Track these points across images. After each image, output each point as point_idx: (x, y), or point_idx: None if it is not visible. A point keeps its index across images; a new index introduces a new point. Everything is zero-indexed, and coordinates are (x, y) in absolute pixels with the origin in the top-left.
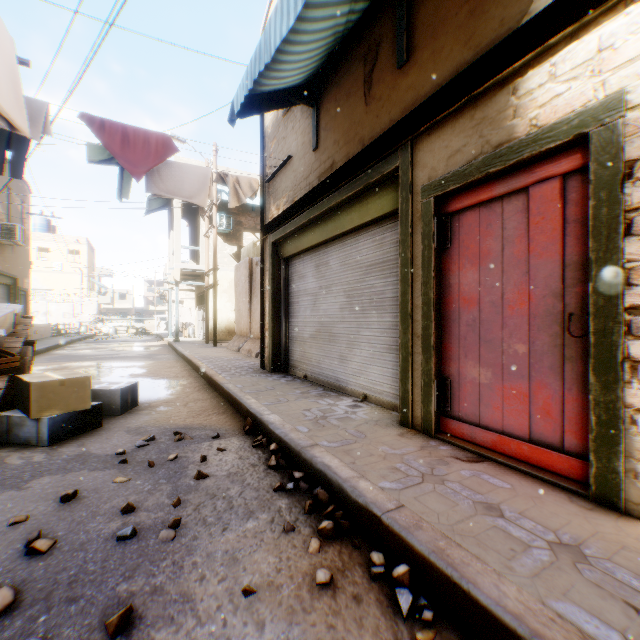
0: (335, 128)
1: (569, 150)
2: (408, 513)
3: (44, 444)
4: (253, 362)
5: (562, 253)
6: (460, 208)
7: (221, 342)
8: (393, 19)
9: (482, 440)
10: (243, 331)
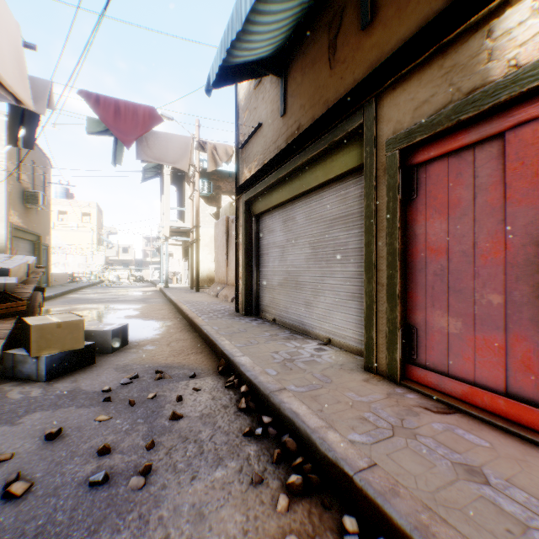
0: (301, 94)
1: None
2: (382, 474)
3: (42, 379)
4: (229, 306)
5: None
6: (427, 159)
7: (203, 288)
8: None
9: (451, 390)
10: (221, 279)
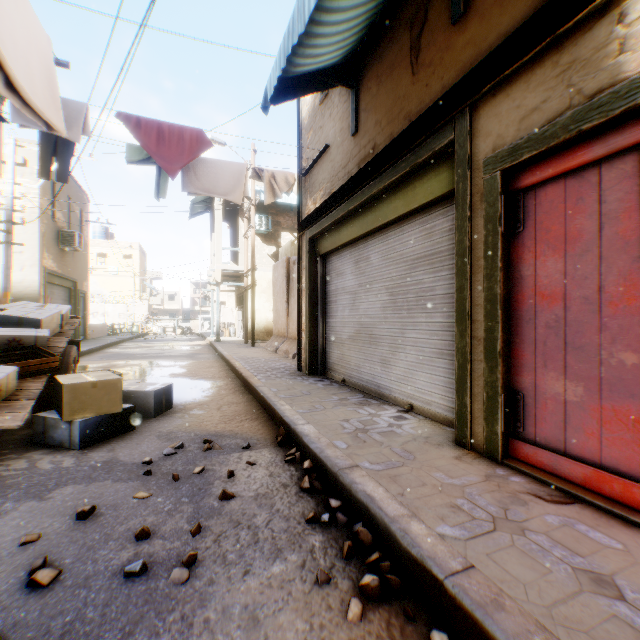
0: (376, 107)
1: None
2: (481, 579)
3: (76, 447)
4: (290, 363)
5: None
6: (536, 181)
7: (260, 342)
8: None
9: (569, 473)
10: (280, 331)
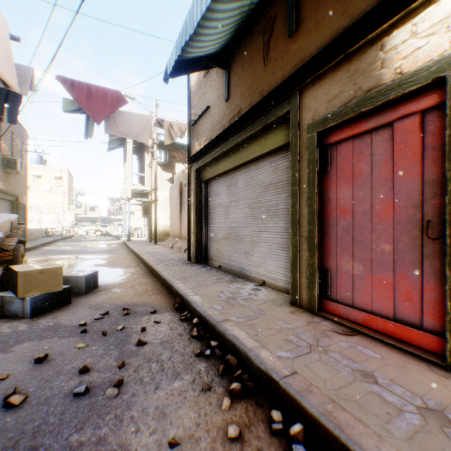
0: (241, 84)
1: (427, 91)
2: (300, 379)
3: (28, 317)
4: (182, 256)
5: (421, 173)
6: (337, 140)
7: (160, 241)
8: (285, 0)
9: (355, 318)
10: (175, 233)
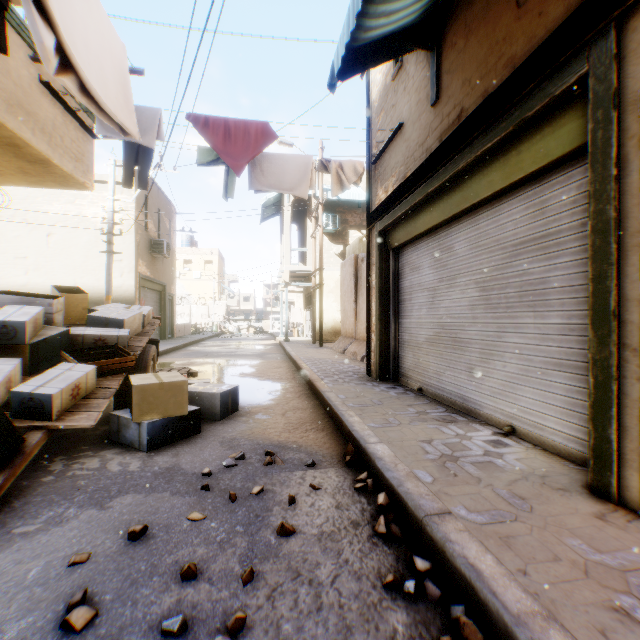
0: (464, 64)
1: None
2: None
3: (143, 449)
4: (358, 366)
5: None
6: None
7: (327, 342)
8: None
9: None
10: (348, 332)
